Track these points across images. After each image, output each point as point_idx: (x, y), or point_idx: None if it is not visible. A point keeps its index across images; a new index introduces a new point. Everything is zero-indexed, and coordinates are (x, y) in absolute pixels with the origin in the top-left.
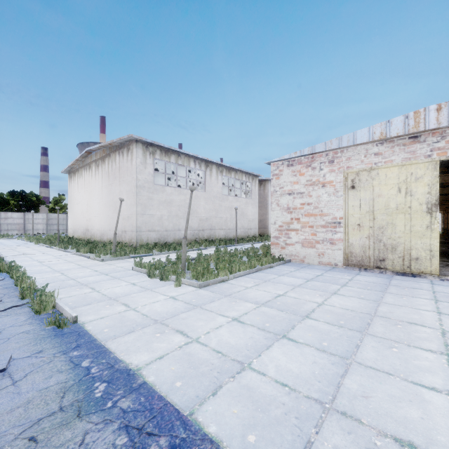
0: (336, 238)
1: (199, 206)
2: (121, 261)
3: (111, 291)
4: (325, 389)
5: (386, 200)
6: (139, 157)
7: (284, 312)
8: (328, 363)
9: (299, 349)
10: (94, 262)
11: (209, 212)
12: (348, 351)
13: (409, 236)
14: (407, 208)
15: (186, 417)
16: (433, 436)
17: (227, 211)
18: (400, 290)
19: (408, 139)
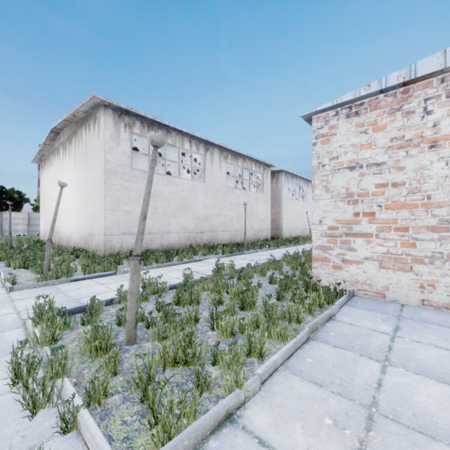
0: None
1: (196, 201)
2: (46, 290)
3: None
4: None
5: None
6: (108, 129)
7: None
8: None
9: None
10: None
11: (209, 208)
12: None
13: None
14: None
15: None
16: None
17: (233, 208)
18: None
19: None
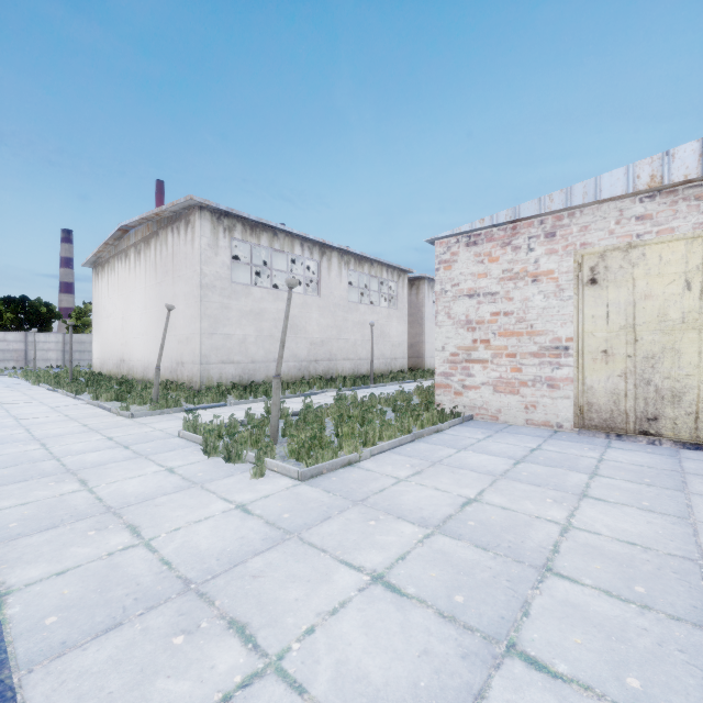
0: (560, 377)
1: (310, 321)
2: (166, 417)
3: (119, 489)
4: None
5: (661, 306)
6: (205, 235)
7: (491, 553)
8: None
9: None
10: (116, 419)
11: (326, 330)
12: None
13: None
14: None
15: None
16: None
17: (357, 329)
18: None
19: None
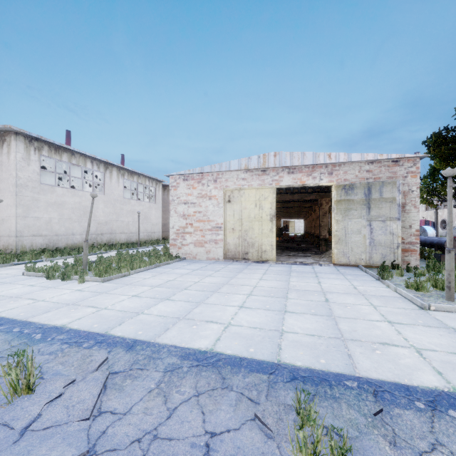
0: (218, 239)
1: (97, 209)
2: (2, 269)
3: (9, 292)
4: (182, 314)
5: (249, 212)
6: (20, 152)
7: (170, 288)
8: (189, 305)
9: (175, 303)
10: None
11: (109, 215)
12: (202, 300)
13: (261, 236)
14: (260, 217)
15: (103, 334)
16: (222, 318)
17: (129, 215)
18: (249, 271)
19: (261, 171)
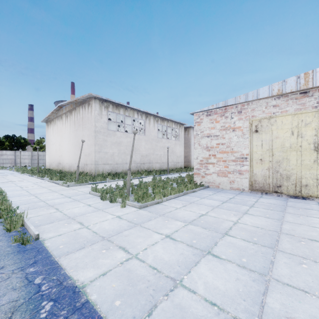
0: (243, 170)
1: (141, 146)
2: (82, 186)
3: (71, 211)
4: (250, 309)
5: (282, 141)
6: (96, 110)
7: (207, 230)
8: (249, 279)
9: (223, 265)
10: (62, 187)
11: (148, 150)
12: (265, 267)
13: (300, 168)
14: (299, 146)
15: None
16: None
17: (161, 150)
18: (296, 211)
19: (299, 94)
